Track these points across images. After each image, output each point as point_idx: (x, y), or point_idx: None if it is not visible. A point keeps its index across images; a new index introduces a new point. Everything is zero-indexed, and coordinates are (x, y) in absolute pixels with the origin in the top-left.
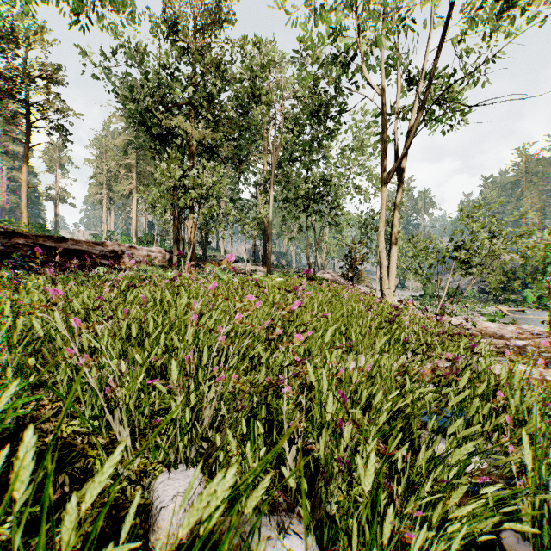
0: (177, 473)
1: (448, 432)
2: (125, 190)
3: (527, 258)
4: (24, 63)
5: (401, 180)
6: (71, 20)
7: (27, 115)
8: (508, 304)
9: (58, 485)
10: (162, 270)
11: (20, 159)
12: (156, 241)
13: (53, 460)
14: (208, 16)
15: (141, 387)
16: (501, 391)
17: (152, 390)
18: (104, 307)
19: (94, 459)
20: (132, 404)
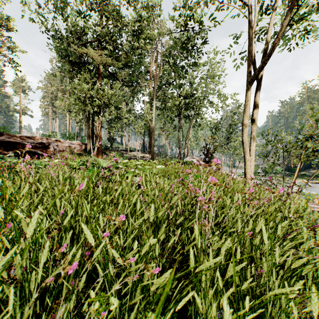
0: None
1: None
2: (61, 105)
3: None
4: None
5: (260, 83)
6: None
7: None
8: (304, 178)
9: None
10: (77, 157)
11: None
12: (76, 137)
13: None
14: None
15: None
16: None
17: None
18: None
19: None
20: None
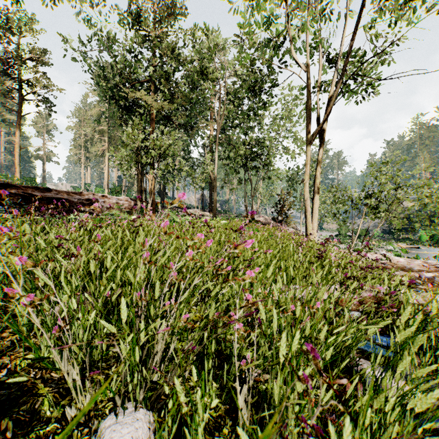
0: (126, 415)
1: (399, 370)
2: (99, 151)
3: (425, 205)
4: (17, 48)
5: (322, 141)
6: (52, 9)
7: (19, 90)
8: (406, 242)
9: (0, 431)
10: (128, 215)
11: (14, 126)
12: (123, 191)
13: (1, 399)
14: (165, 10)
15: (93, 323)
16: (432, 322)
17: (109, 322)
18: (68, 245)
19: (42, 399)
20: (75, 347)
